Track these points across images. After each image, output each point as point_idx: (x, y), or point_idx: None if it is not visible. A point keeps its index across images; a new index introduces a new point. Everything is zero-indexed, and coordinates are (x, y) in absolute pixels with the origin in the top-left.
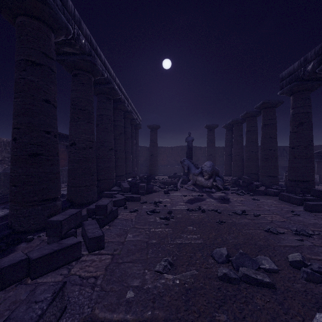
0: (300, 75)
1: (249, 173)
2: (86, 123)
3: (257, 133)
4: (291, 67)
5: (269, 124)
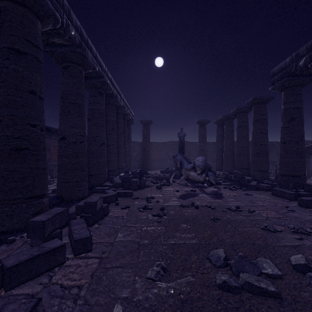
0: (291, 71)
1: (240, 168)
2: (76, 117)
3: (248, 128)
4: (283, 62)
5: (260, 119)
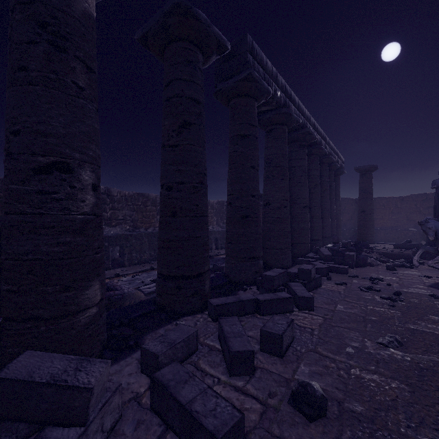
0: None
1: None
2: (280, 181)
3: None
4: None
5: None
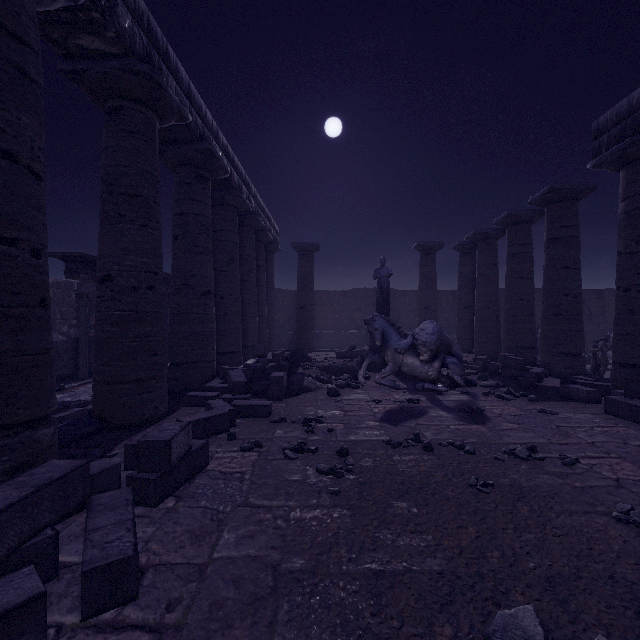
0: None
1: (514, 347)
2: (138, 228)
3: (532, 258)
4: (623, 102)
5: (564, 236)
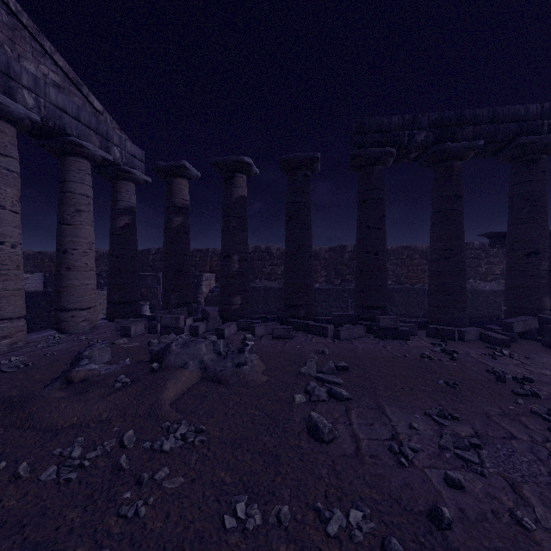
0: None
1: None
2: (439, 228)
3: None
4: None
5: None
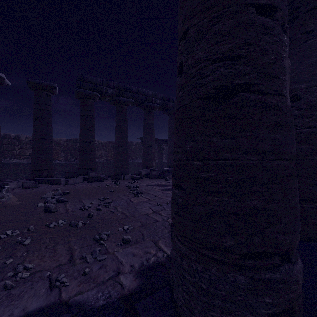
0: None
1: None
2: (118, 133)
3: None
4: None
5: None
